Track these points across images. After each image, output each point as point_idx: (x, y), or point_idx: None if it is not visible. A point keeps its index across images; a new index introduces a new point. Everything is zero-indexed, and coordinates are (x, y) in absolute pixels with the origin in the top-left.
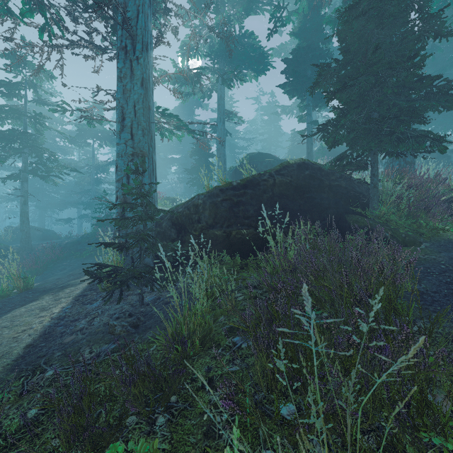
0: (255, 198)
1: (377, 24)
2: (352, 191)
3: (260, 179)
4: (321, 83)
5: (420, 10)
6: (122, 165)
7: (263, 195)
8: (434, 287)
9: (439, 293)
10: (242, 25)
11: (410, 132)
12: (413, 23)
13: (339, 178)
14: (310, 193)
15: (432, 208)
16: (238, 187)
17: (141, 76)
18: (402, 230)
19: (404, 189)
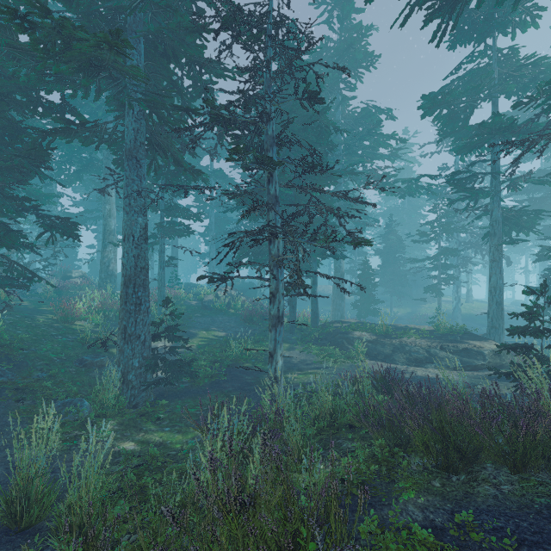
0: None
1: None
2: None
3: None
4: None
5: None
6: None
7: None
8: None
9: None
10: None
11: None
12: None
13: None
14: None
15: None
16: None
17: None
18: None
19: None
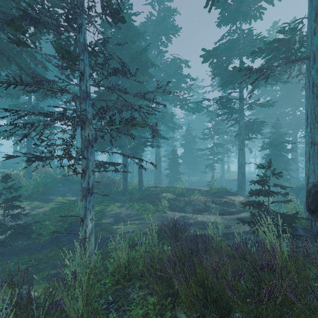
0: None
1: None
2: None
3: None
4: None
5: None
6: (307, 150)
7: None
8: None
9: None
10: None
11: None
12: None
13: None
14: None
15: None
16: None
17: (311, 84)
18: None
19: None
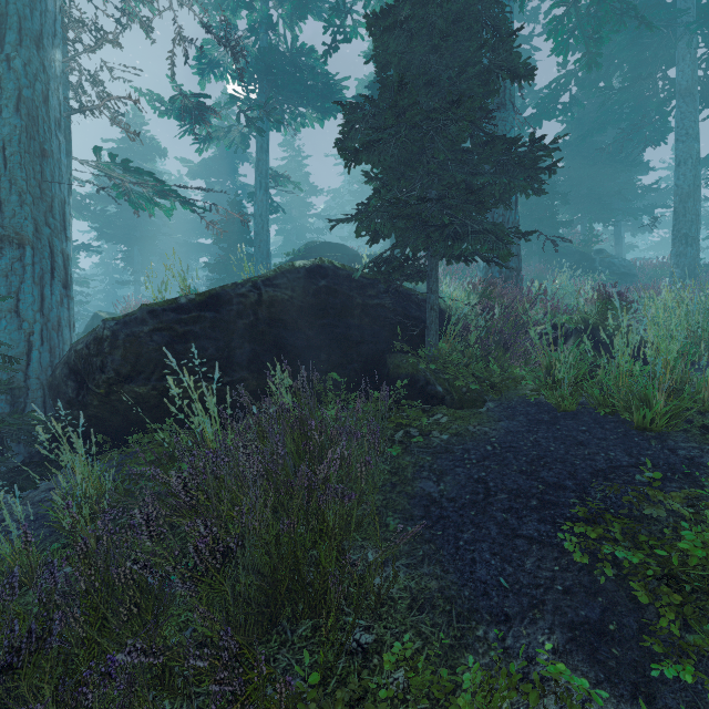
0: (221, 327)
1: (431, 46)
2: (404, 314)
3: (233, 293)
4: (355, 135)
5: (497, 33)
6: None
7: (237, 322)
8: (456, 490)
9: (457, 501)
10: (295, 35)
11: (473, 224)
12: (477, 51)
13: (383, 292)
14: (327, 318)
15: (511, 345)
16: (188, 307)
17: (15, 92)
18: (462, 381)
19: (473, 314)
